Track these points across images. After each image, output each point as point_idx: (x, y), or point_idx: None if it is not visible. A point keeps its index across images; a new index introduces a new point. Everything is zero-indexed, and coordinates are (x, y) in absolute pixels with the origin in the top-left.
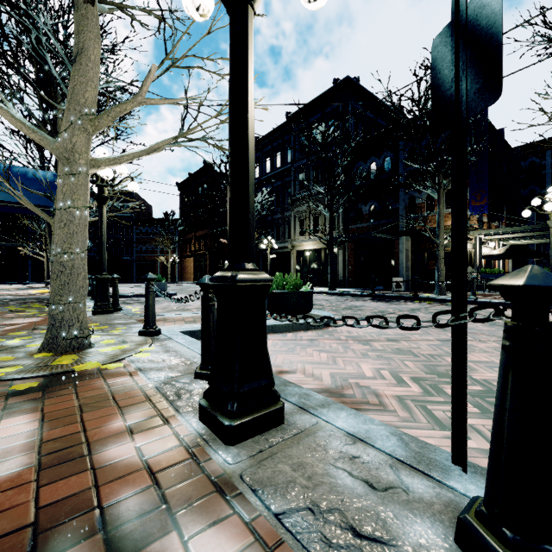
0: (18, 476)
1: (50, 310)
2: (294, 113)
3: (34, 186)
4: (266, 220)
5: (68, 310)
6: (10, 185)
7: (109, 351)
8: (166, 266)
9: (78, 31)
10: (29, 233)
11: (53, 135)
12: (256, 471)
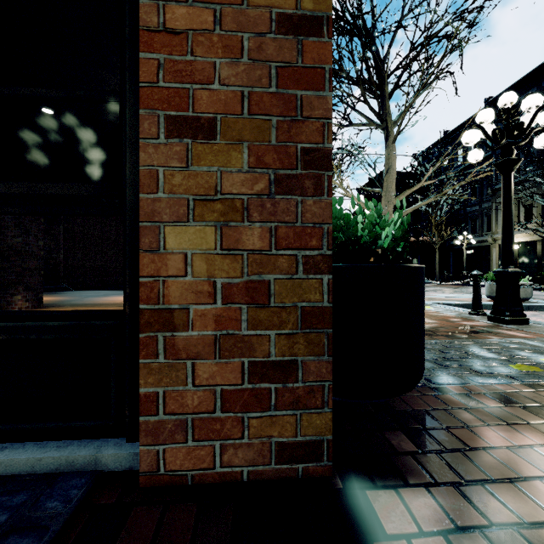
0: (439, 322)
1: None
2: (496, 97)
3: None
4: (457, 214)
5: None
6: None
7: None
8: None
9: (388, 158)
10: None
11: None
12: (522, 328)
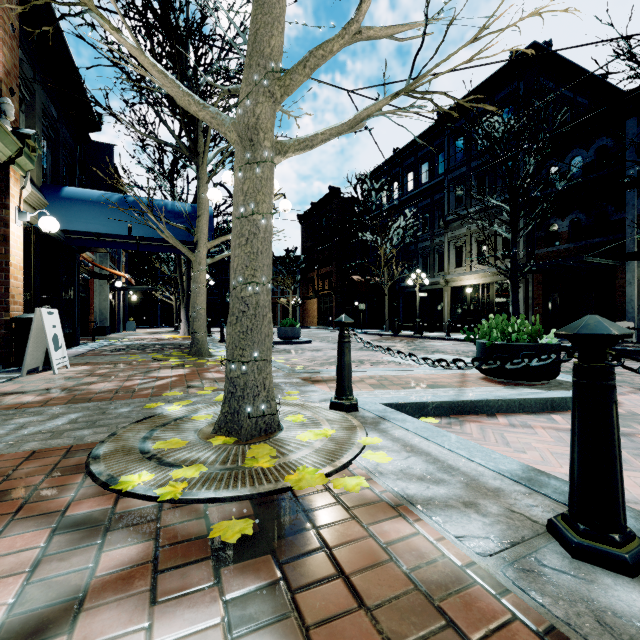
0: None
1: (227, 371)
2: (449, 109)
3: (173, 219)
4: (408, 250)
5: (252, 372)
6: (154, 217)
7: (314, 441)
8: (287, 308)
9: None
10: (159, 277)
11: (194, 157)
12: None
